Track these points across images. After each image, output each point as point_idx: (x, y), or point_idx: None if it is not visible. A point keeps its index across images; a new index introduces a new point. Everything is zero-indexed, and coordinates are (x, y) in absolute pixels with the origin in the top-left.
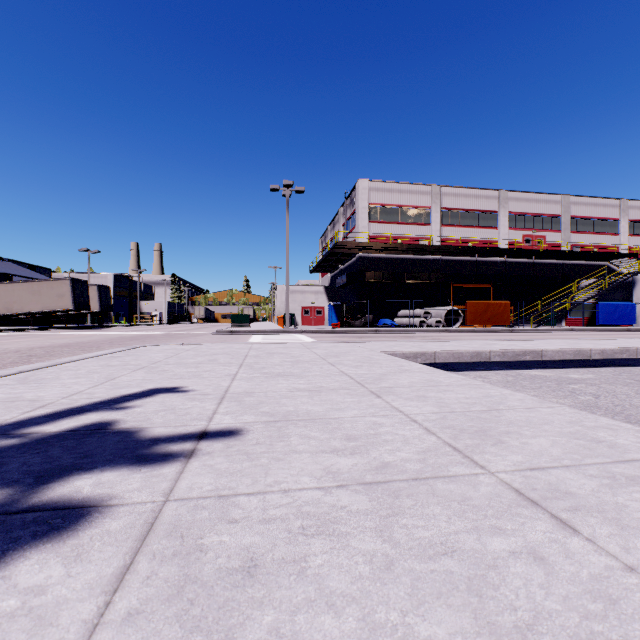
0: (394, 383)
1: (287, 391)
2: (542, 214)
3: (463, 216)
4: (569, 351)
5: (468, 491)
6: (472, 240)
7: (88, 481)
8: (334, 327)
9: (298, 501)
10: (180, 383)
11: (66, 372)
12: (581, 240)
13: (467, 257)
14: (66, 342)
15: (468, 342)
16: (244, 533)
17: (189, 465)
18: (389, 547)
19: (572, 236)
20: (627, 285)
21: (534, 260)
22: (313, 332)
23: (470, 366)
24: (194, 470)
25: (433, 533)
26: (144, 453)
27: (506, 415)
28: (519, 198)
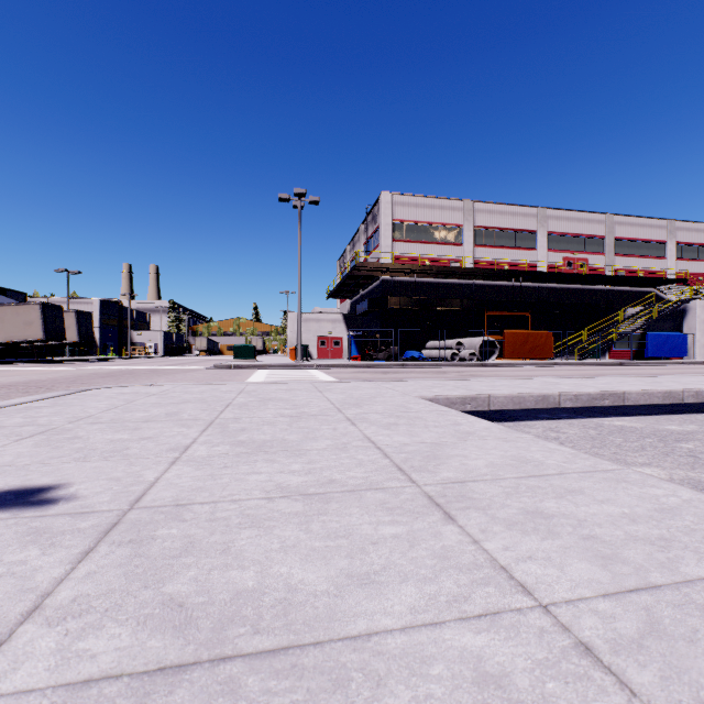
0: (463, 468)
1: (261, 498)
2: (584, 235)
3: (498, 236)
4: (657, 393)
5: None
6: (508, 263)
7: None
8: (354, 360)
9: None
10: (66, 474)
11: None
12: (626, 264)
13: (503, 282)
14: (15, 380)
15: (522, 380)
16: None
17: None
18: None
19: (616, 259)
20: (677, 314)
21: (576, 286)
22: (329, 366)
23: (530, 412)
24: None
25: None
26: None
27: None
28: (560, 216)
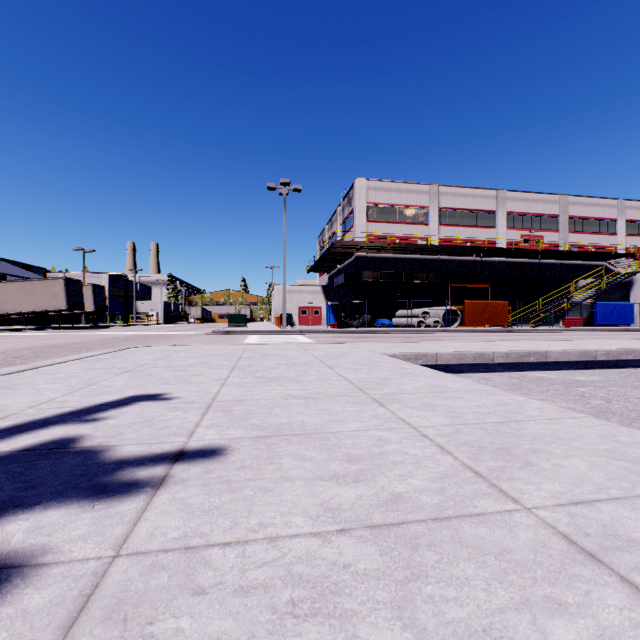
0: (397, 389)
1: (281, 398)
2: (540, 214)
3: (461, 216)
4: (574, 352)
5: (504, 538)
6: (470, 240)
7: (23, 524)
8: (332, 327)
9: (288, 556)
10: (164, 389)
11: (43, 376)
12: (579, 240)
13: (465, 257)
14: (57, 343)
15: (469, 343)
16: (212, 613)
17: (155, 499)
18: (412, 639)
19: (570, 236)
20: (625, 285)
21: (532, 260)
22: (310, 332)
23: (472, 368)
24: (160, 506)
25: (470, 611)
26: (104, 481)
27: (527, 428)
28: (517, 198)
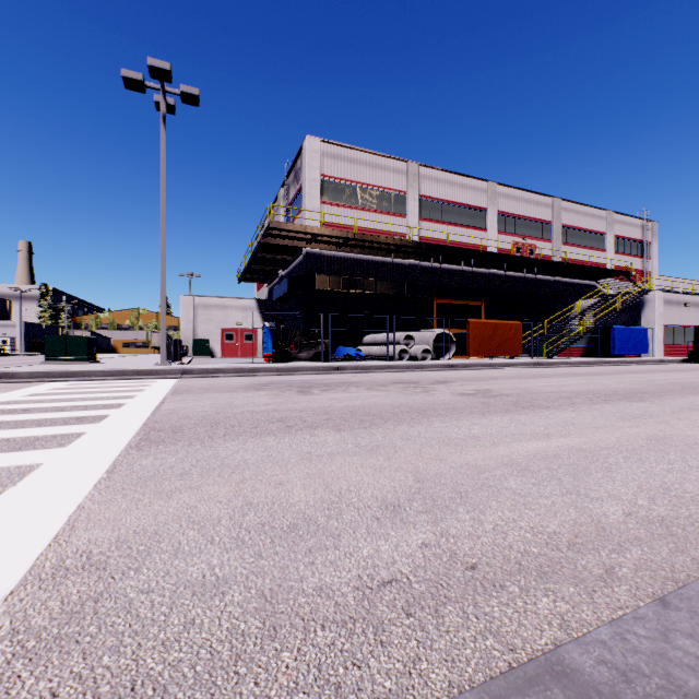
0: None
1: None
2: (533, 218)
3: (446, 210)
4: None
5: None
6: (457, 243)
7: None
8: (266, 360)
9: None
10: None
11: None
12: (571, 254)
13: (451, 265)
14: None
15: None
16: None
17: None
18: None
19: (563, 248)
20: (633, 306)
21: (525, 274)
22: (209, 373)
23: None
24: None
25: None
26: None
27: None
28: (509, 195)
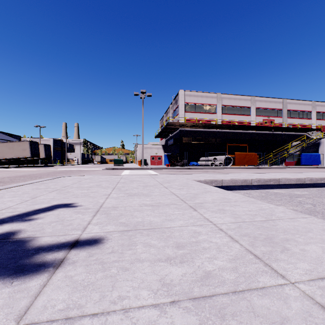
0: (203, 200)
1: (138, 206)
2: (273, 108)
3: (233, 109)
4: (293, 179)
5: (282, 308)
6: (237, 121)
7: None
8: (167, 166)
9: None
10: (74, 200)
11: (9, 193)
12: (292, 122)
13: (235, 130)
14: (24, 174)
15: (238, 174)
16: None
17: (54, 276)
18: None
19: (288, 120)
20: (316, 144)
21: (269, 132)
22: (156, 168)
23: (240, 187)
24: (55, 283)
25: None
26: (24, 263)
27: (279, 224)
28: (261, 100)
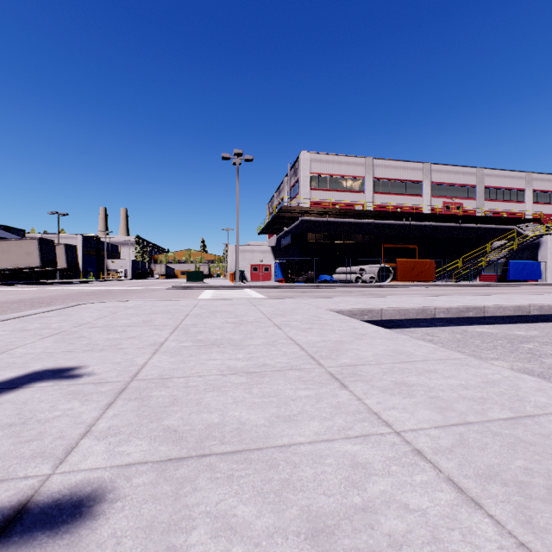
0: (356, 357)
1: (218, 374)
2: (460, 184)
3: (392, 185)
4: (509, 307)
5: None
6: (400, 206)
7: None
8: (280, 282)
9: None
10: (82, 359)
11: None
12: (493, 207)
13: (396, 221)
14: (22, 298)
15: (408, 298)
16: None
17: None
18: None
19: (485, 203)
20: (533, 246)
21: (453, 224)
22: (261, 287)
23: (413, 322)
24: None
25: None
26: None
27: None
28: (440, 170)
